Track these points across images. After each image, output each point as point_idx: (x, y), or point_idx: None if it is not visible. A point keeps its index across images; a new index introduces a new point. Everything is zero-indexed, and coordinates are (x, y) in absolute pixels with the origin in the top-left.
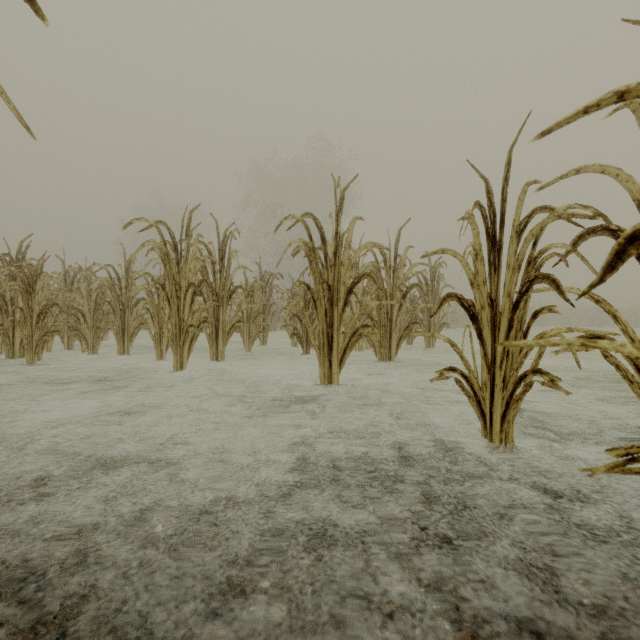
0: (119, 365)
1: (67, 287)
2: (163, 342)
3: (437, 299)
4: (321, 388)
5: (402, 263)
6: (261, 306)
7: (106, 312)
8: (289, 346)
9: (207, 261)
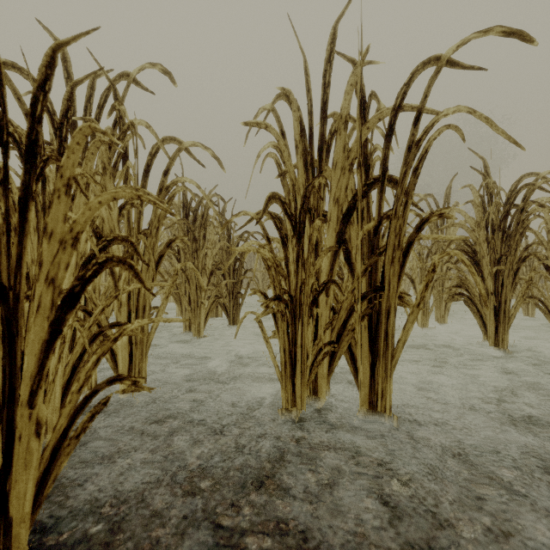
0: None
1: None
2: None
3: None
4: None
5: None
6: None
7: None
8: None
9: None
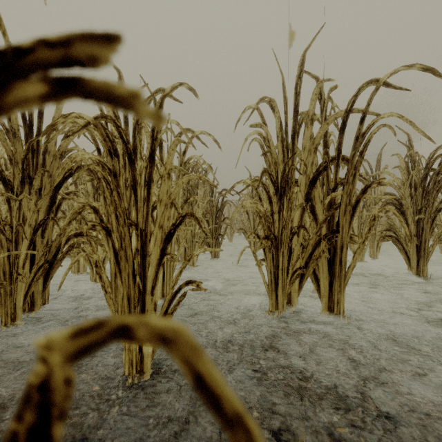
0: None
1: None
2: None
3: None
4: None
5: None
6: None
7: None
8: None
9: None
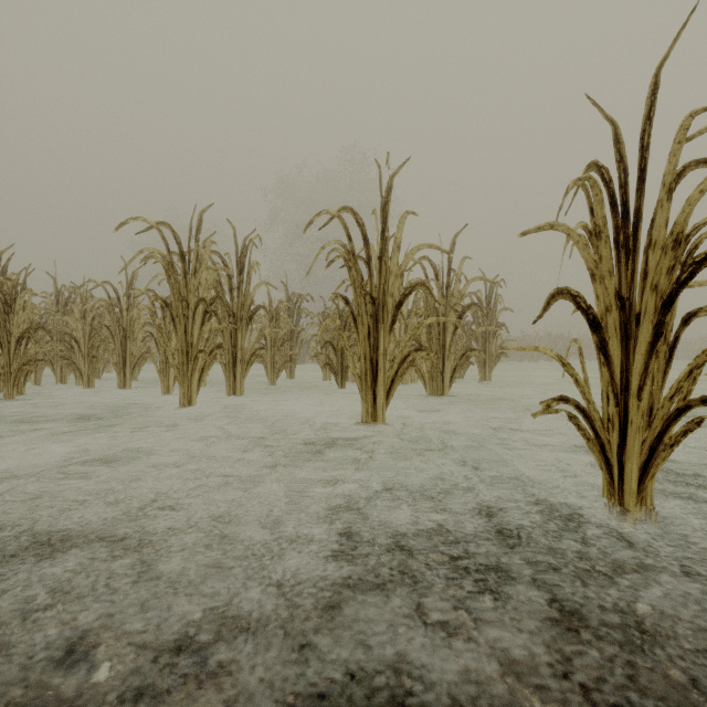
0: (116, 400)
1: (60, 310)
2: (170, 373)
3: (494, 324)
4: (363, 428)
5: (457, 278)
6: (288, 333)
7: (103, 338)
8: (320, 380)
9: (223, 276)
